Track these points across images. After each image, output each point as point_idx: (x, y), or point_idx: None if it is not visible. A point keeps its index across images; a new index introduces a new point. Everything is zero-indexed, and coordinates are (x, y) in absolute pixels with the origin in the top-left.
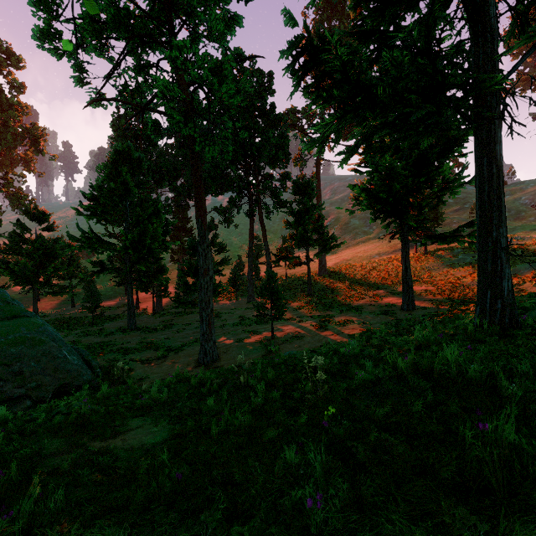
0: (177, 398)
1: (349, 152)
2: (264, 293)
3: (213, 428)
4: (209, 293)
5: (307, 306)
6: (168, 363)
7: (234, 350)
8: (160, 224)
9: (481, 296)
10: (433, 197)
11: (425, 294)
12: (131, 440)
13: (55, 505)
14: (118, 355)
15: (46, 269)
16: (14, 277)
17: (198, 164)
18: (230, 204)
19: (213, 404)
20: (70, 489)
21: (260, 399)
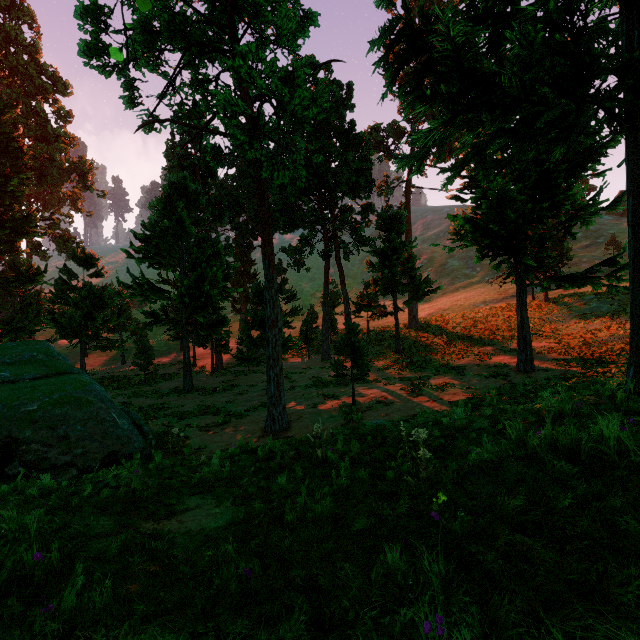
0: (241, 473)
1: (455, 169)
2: (343, 349)
3: (287, 513)
4: (278, 348)
5: (395, 365)
6: (230, 430)
7: (307, 417)
8: (220, 267)
9: (637, 354)
10: (559, 228)
11: (547, 352)
12: (189, 522)
13: (101, 600)
14: (173, 420)
15: (94, 320)
16: (60, 329)
17: (265, 194)
18: (302, 243)
19: (285, 483)
20: (119, 579)
21: (343, 478)
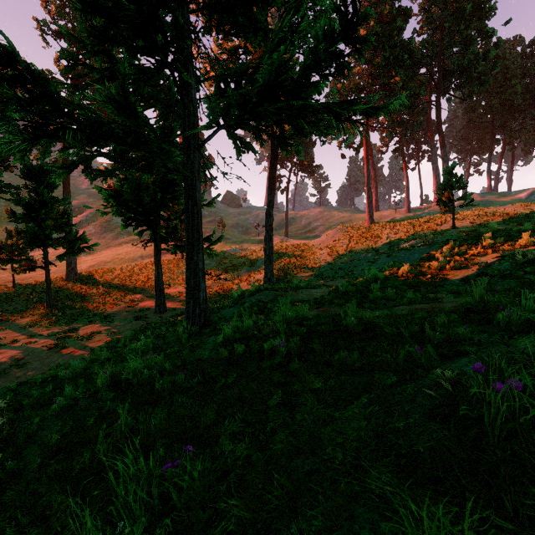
0: None
1: (65, 167)
2: None
3: None
4: None
5: (44, 320)
6: None
7: None
8: None
9: (188, 305)
10: (181, 212)
11: (178, 295)
12: None
13: None
14: None
15: None
16: None
17: None
18: None
19: None
20: None
21: None
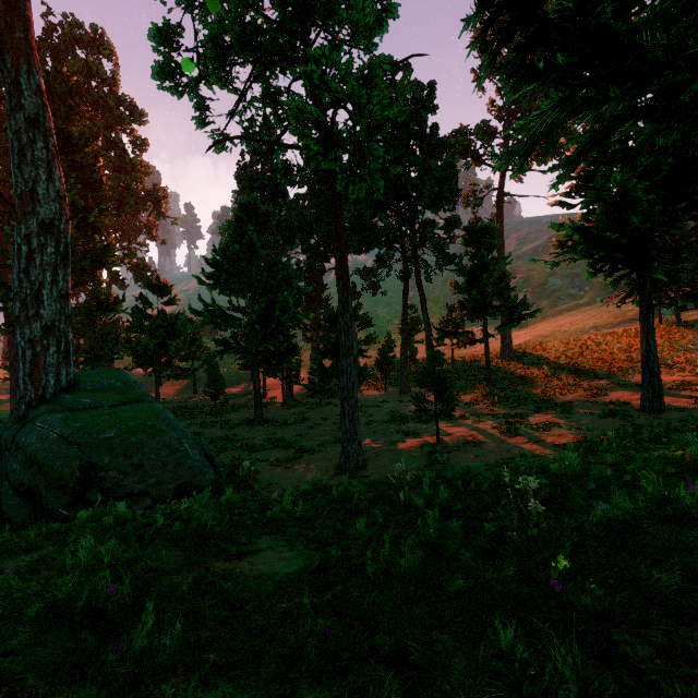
0: (315, 514)
1: (568, 164)
2: (425, 380)
3: (368, 564)
4: (353, 378)
5: (485, 400)
6: (302, 466)
7: (385, 456)
8: (291, 292)
9: None
10: None
11: (681, 387)
12: (261, 564)
13: (171, 644)
14: (243, 453)
15: (168, 348)
16: (137, 358)
17: (339, 209)
18: (378, 264)
19: (364, 529)
20: (189, 622)
21: (431, 528)
